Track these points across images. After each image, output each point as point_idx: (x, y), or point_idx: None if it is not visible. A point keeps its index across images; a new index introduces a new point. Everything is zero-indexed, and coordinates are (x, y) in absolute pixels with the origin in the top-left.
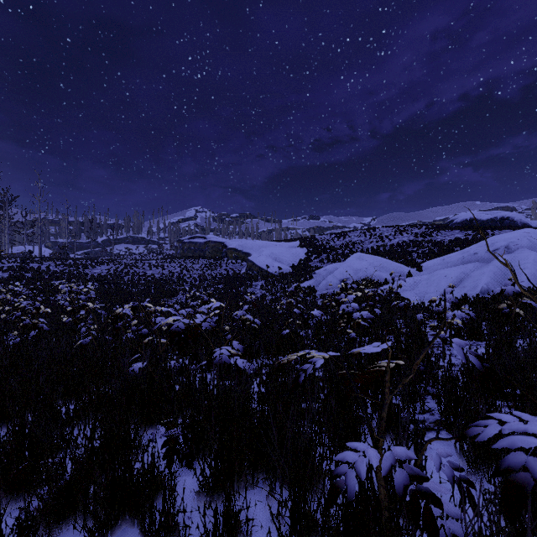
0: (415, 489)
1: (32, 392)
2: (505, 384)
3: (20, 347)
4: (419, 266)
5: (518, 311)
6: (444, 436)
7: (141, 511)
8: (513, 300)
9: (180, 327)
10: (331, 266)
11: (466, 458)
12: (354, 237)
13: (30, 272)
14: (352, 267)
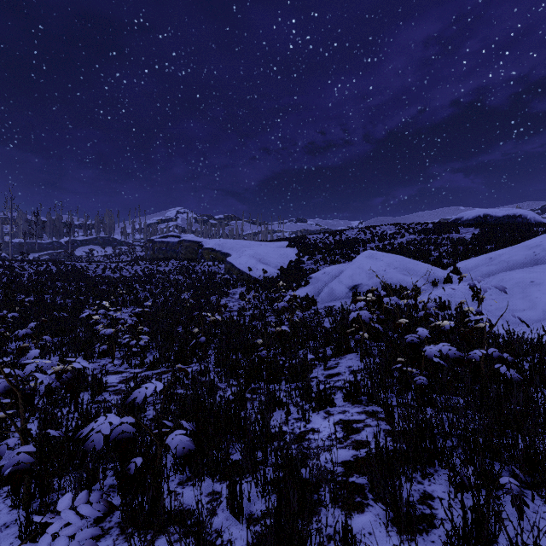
0: None
1: None
2: None
3: None
4: (456, 267)
5: None
6: None
7: None
8: None
9: None
10: (332, 268)
11: None
12: (352, 236)
13: None
14: (364, 269)
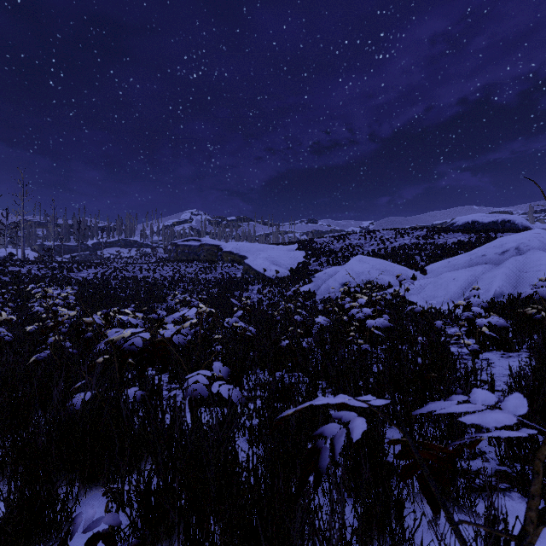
0: None
1: None
2: None
3: None
4: (424, 269)
5: None
6: (519, 503)
7: None
8: (545, 305)
9: (137, 344)
10: (331, 269)
11: None
12: (354, 240)
13: (9, 275)
14: (354, 270)
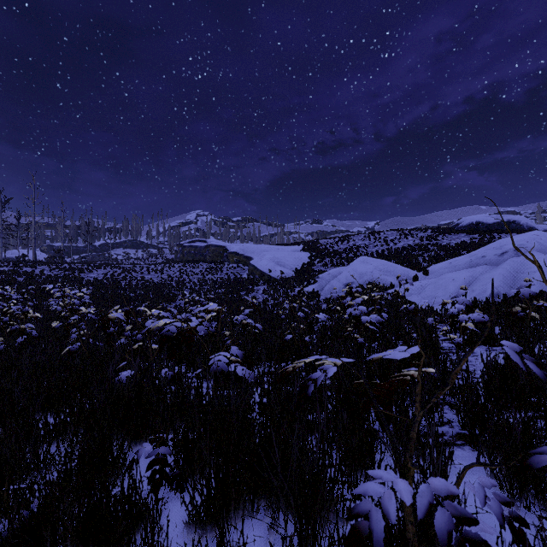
0: (462, 536)
1: (5, 404)
2: (530, 393)
3: (4, 354)
4: (426, 270)
5: (534, 315)
6: (468, 452)
7: (120, 546)
8: (528, 303)
9: (172, 331)
10: (335, 270)
11: (499, 480)
12: (358, 241)
13: (23, 276)
14: (357, 271)
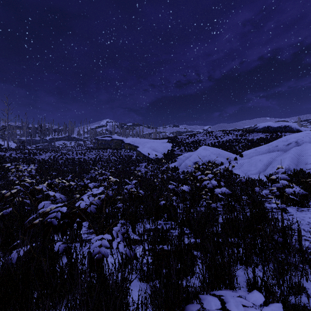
0: None
1: None
2: None
3: None
4: (241, 154)
5: None
6: None
7: None
8: None
9: (56, 217)
10: (187, 154)
11: None
12: (200, 137)
13: None
14: (201, 154)
